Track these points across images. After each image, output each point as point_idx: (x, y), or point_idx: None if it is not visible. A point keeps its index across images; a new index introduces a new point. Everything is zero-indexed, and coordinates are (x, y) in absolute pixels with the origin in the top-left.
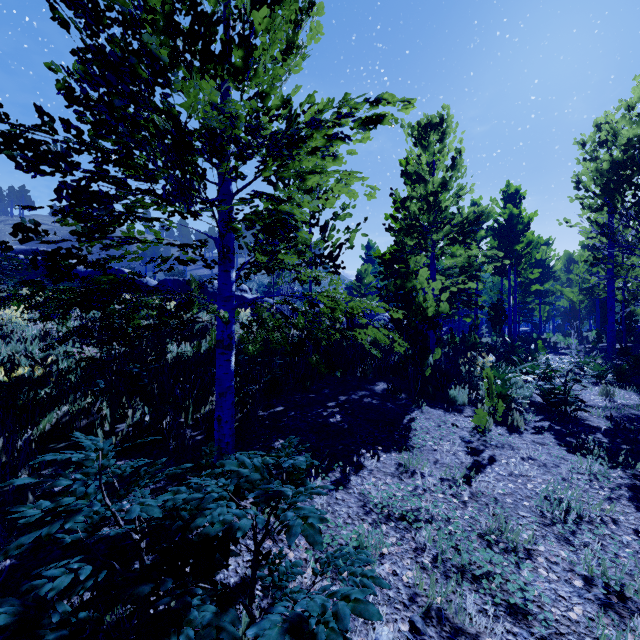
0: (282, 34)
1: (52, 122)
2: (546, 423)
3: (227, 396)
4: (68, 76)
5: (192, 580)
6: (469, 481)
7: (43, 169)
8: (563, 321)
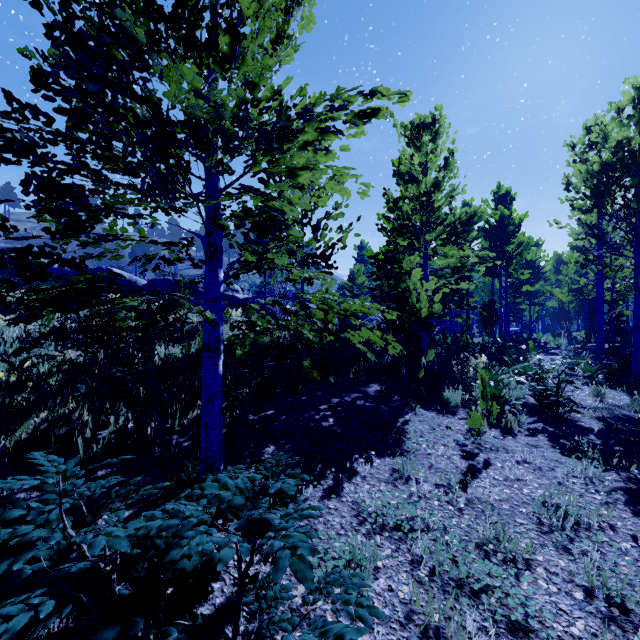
0: (272, 23)
1: (22, 109)
2: (539, 425)
3: (214, 402)
4: (43, 62)
5: (164, 624)
6: (465, 487)
7: (7, 158)
8: (552, 321)
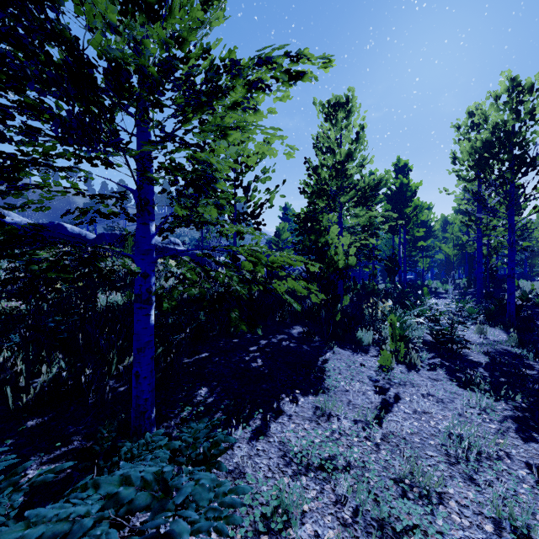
0: None
1: None
2: (437, 360)
3: (146, 351)
4: None
5: None
6: (380, 421)
7: None
8: (439, 271)
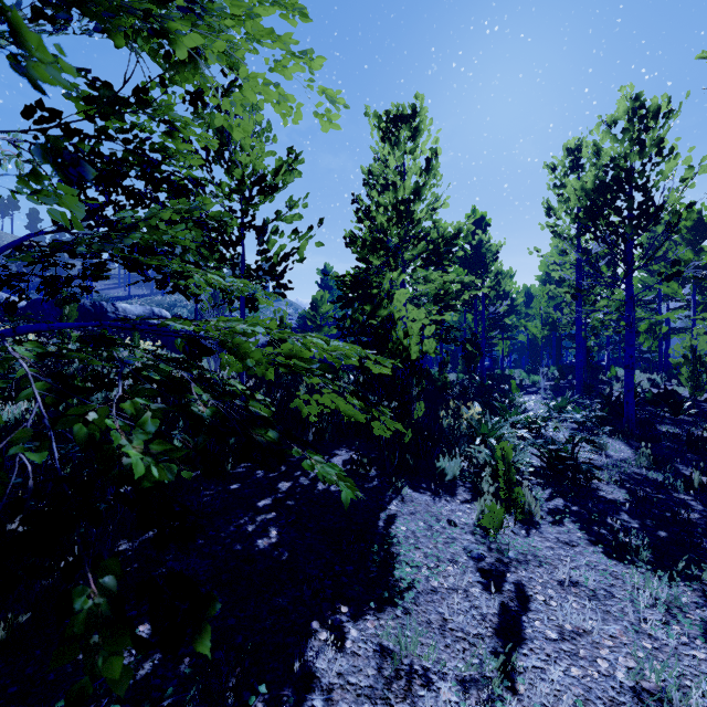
0: None
1: None
2: (559, 501)
3: None
4: None
5: None
6: (510, 676)
7: None
8: (520, 356)
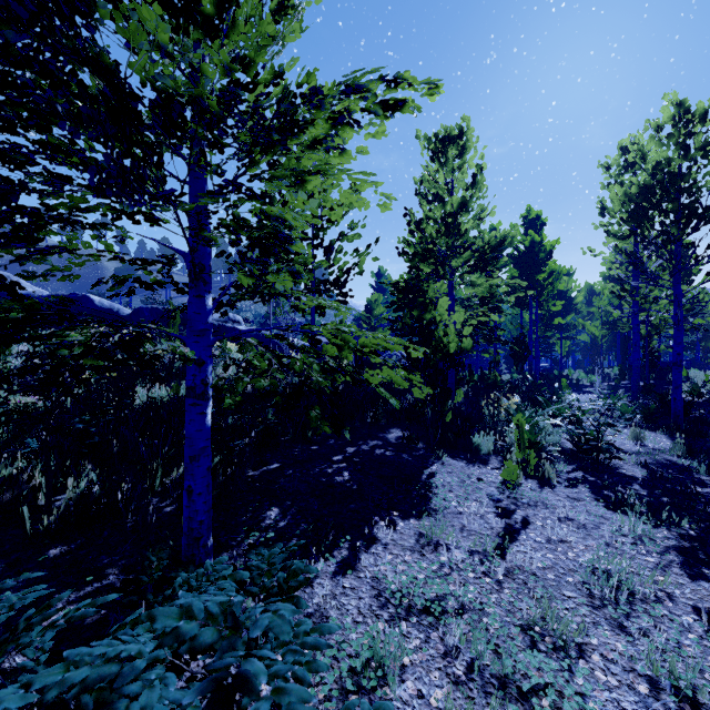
0: None
1: None
2: (579, 474)
3: (201, 460)
4: None
5: None
6: (502, 553)
7: None
8: (583, 357)
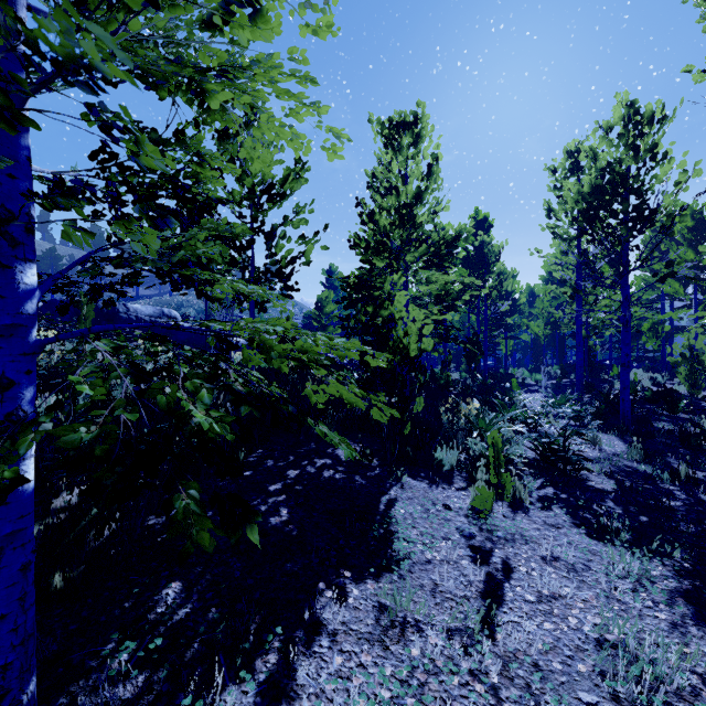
0: None
1: None
2: (550, 490)
3: (6, 556)
4: None
5: None
6: (490, 628)
7: None
8: (524, 355)
